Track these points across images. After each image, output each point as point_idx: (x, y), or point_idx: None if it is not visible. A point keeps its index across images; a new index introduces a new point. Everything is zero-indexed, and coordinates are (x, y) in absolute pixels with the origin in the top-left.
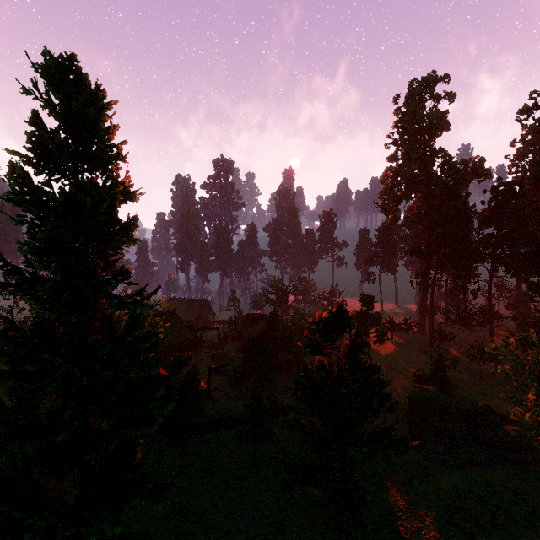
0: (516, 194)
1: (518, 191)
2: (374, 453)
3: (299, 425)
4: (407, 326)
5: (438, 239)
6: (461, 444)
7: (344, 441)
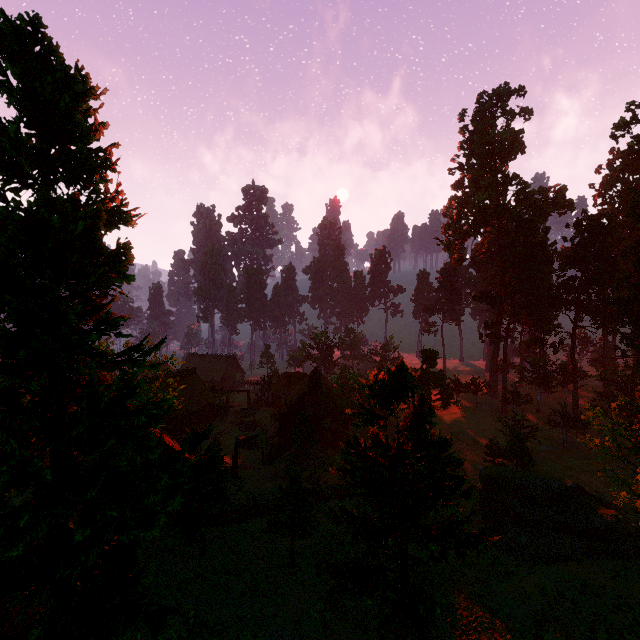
0: (604, 229)
1: (606, 225)
2: (444, 552)
3: (348, 517)
4: (476, 386)
5: (512, 282)
6: (548, 533)
7: (406, 536)
